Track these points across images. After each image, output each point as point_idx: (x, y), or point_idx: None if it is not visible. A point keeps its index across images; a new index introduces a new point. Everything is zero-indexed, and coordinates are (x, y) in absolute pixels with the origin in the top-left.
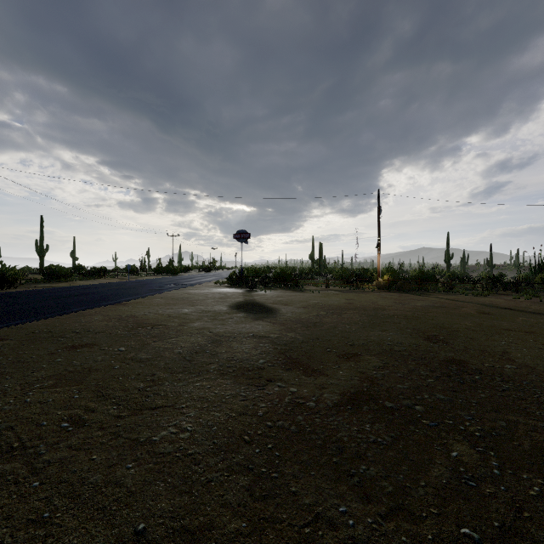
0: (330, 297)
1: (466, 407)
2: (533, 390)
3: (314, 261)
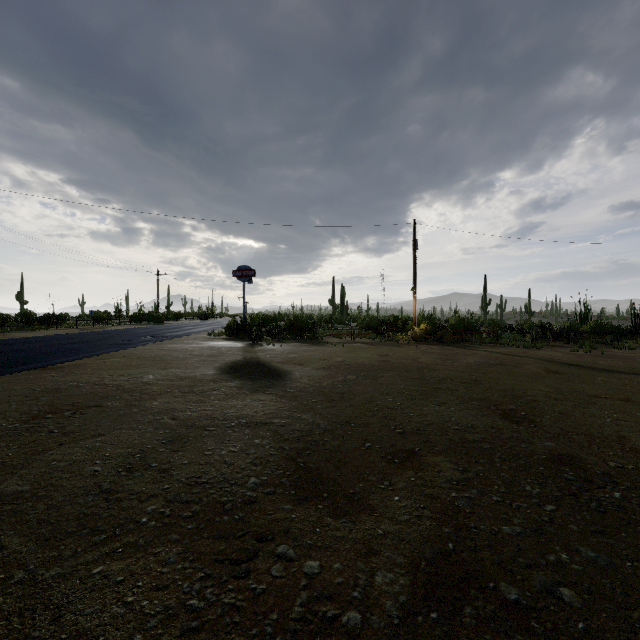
0: (358, 353)
1: None
2: None
3: (335, 307)
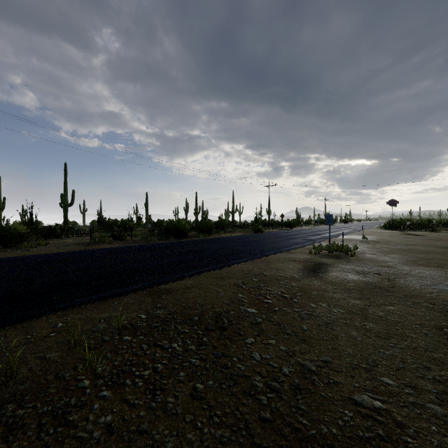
0: None
1: None
2: None
3: None
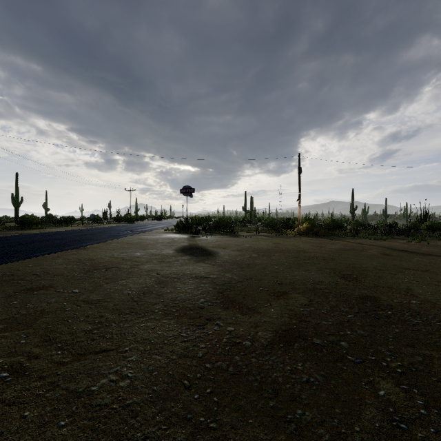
0: (260, 242)
1: (384, 342)
2: (438, 324)
3: (246, 211)
